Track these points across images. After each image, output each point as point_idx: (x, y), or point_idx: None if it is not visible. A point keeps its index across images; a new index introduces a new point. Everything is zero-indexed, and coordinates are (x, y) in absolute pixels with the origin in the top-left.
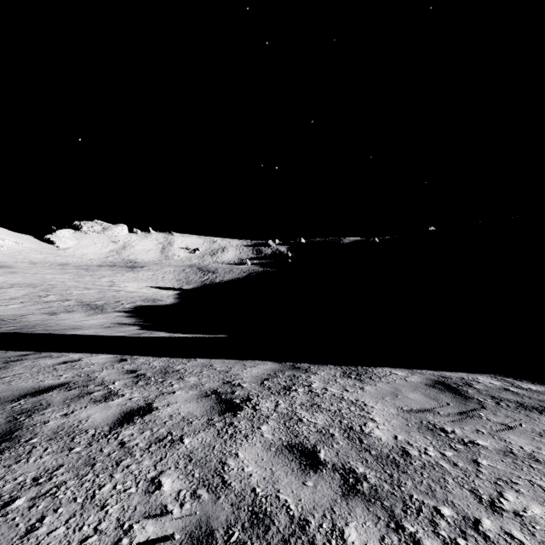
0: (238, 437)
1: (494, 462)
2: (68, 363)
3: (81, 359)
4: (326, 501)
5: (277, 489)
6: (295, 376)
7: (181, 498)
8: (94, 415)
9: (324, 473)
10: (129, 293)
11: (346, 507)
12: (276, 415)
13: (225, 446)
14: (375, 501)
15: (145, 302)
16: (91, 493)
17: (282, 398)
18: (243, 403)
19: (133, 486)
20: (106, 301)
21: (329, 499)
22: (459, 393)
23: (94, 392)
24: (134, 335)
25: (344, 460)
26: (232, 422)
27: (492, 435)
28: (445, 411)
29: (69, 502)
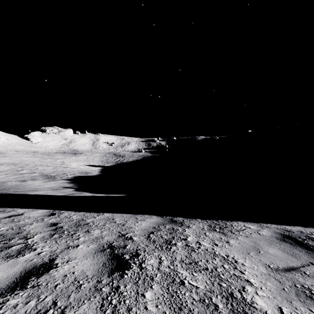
0: (120, 310)
1: None
2: (12, 217)
3: (23, 214)
4: None
5: None
6: (173, 230)
7: None
8: None
9: None
10: (72, 168)
11: None
12: (159, 275)
13: None
14: None
15: (80, 174)
16: None
17: (164, 254)
18: (131, 259)
19: None
20: (57, 173)
21: None
22: (309, 248)
23: (13, 246)
24: (69, 194)
25: None
26: (118, 287)
27: None
28: (310, 270)
29: None
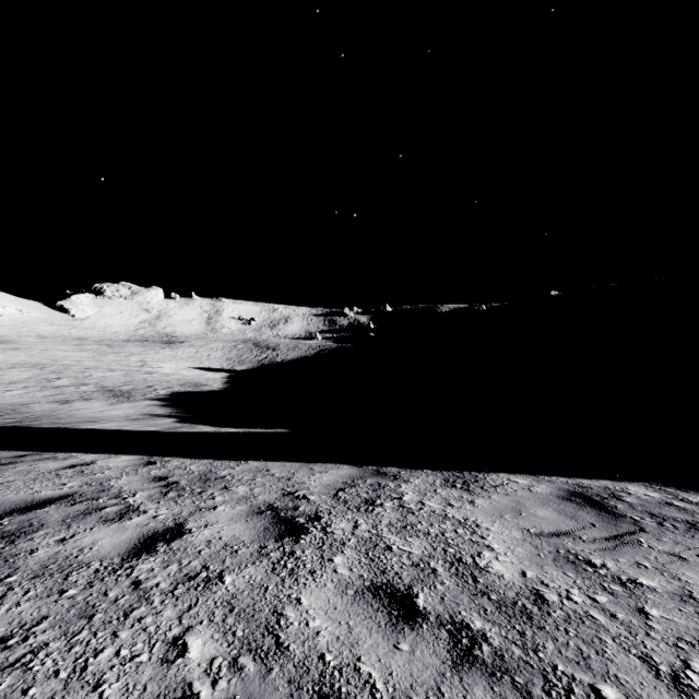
0: (300, 573)
1: (669, 613)
2: (77, 467)
3: (94, 462)
4: (429, 676)
5: (356, 655)
6: (380, 485)
7: (215, 671)
8: (102, 541)
9: (424, 630)
10: (164, 375)
11: (459, 686)
12: (354, 540)
13: (282, 588)
14: (501, 676)
15: (184, 387)
16: (82, 663)
17: (363, 517)
18: (309, 523)
19: (145, 651)
20: (135, 385)
21: (433, 672)
22: (605, 509)
23: (106, 508)
24: (168, 429)
25: (453, 609)
26: (293, 551)
27: (660, 571)
28: (589, 535)
29: (47, 678)
